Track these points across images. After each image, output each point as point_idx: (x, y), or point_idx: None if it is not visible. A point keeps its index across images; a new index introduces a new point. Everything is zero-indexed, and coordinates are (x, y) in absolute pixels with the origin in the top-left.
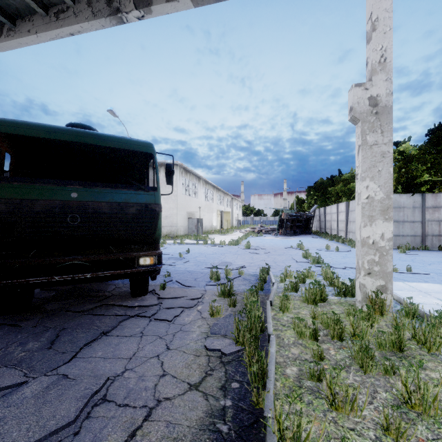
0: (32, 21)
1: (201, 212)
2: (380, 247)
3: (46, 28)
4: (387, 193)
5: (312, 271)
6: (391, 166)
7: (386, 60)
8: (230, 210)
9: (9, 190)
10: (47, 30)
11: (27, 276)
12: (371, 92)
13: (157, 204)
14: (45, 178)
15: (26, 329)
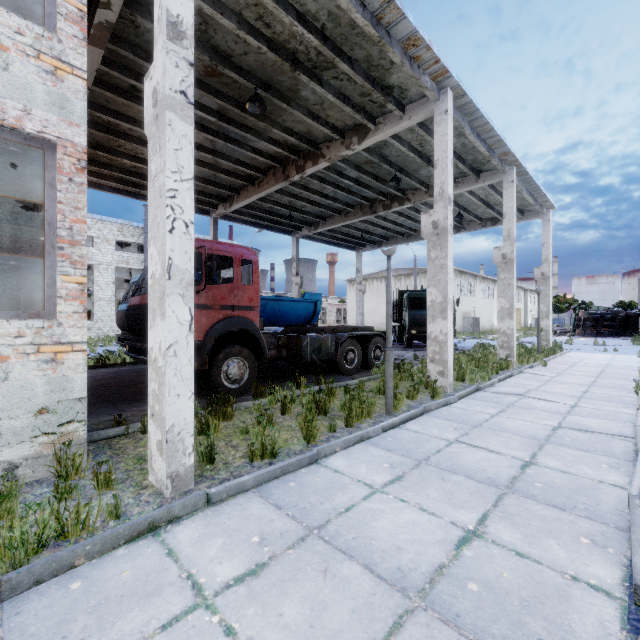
0: (396, 239)
1: (477, 311)
2: (545, 330)
3: (403, 242)
4: (548, 309)
5: (535, 346)
6: (550, 299)
7: (547, 258)
8: (521, 306)
9: (418, 312)
10: (403, 243)
11: (423, 333)
12: (541, 270)
13: (454, 314)
14: (415, 306)
15: (419, 348)
